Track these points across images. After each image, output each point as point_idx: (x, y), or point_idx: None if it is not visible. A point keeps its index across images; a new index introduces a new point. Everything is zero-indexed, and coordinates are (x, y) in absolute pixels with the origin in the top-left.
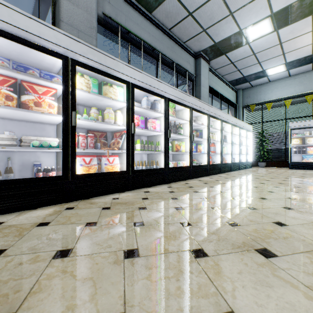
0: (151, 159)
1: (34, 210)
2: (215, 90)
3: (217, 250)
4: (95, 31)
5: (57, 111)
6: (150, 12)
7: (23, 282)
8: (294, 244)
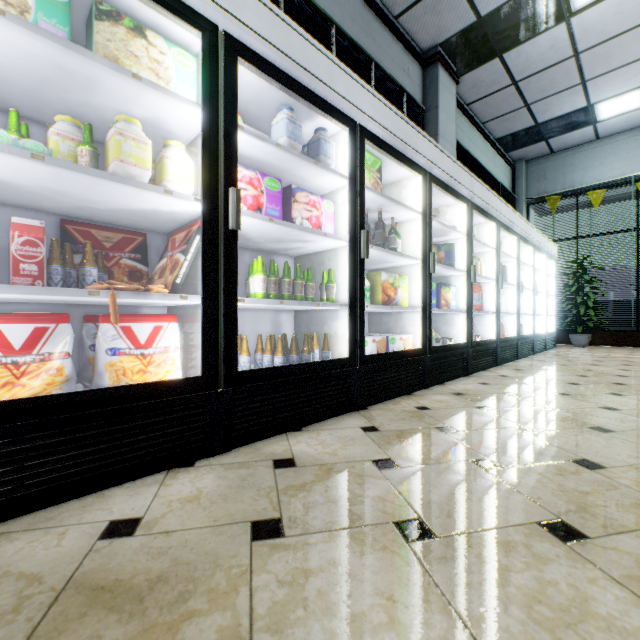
0: (306, 329)
1: None
2: (469, 154)
3: None
4: None
5: None
6: None
7: None
8: None
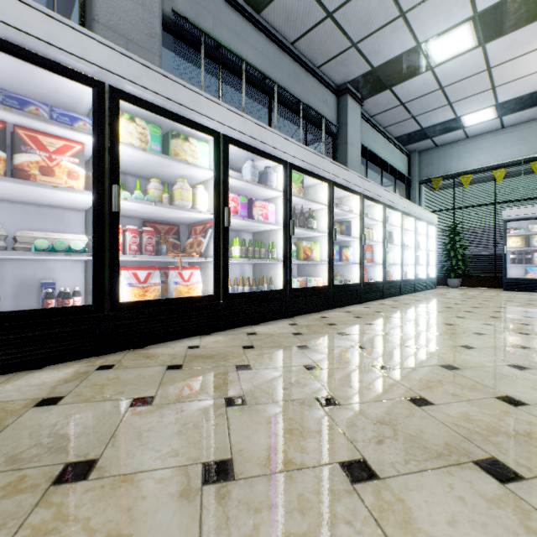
0: (259, 274)
1: (38, 370)
2: (372, 152)
3: (396, 462)
4: (157, 41)
5: (86, 186)
6: (259, 11)
7: None
8: None
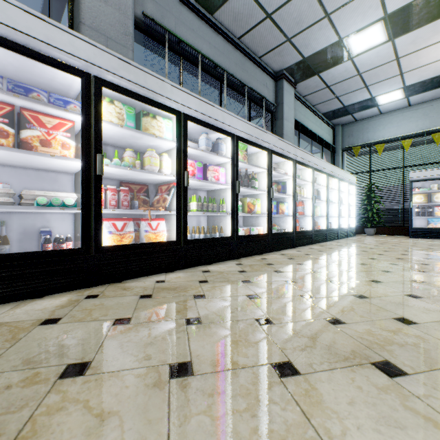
0: (212, 224)
1: (39, 299)
2: (303, 125)
3: (314, 363)
4: (131, 38)
5: (75, 154)
6: (212, 13)
7: (8, 420)
8: (431, 354)
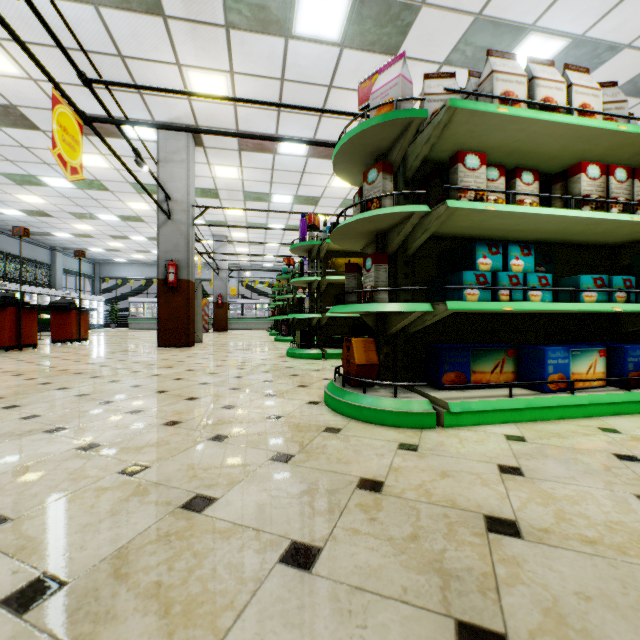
0: None
1: None
2: (70, 269)
3: None
4: None
5: None
6: None
7: None
8: None
